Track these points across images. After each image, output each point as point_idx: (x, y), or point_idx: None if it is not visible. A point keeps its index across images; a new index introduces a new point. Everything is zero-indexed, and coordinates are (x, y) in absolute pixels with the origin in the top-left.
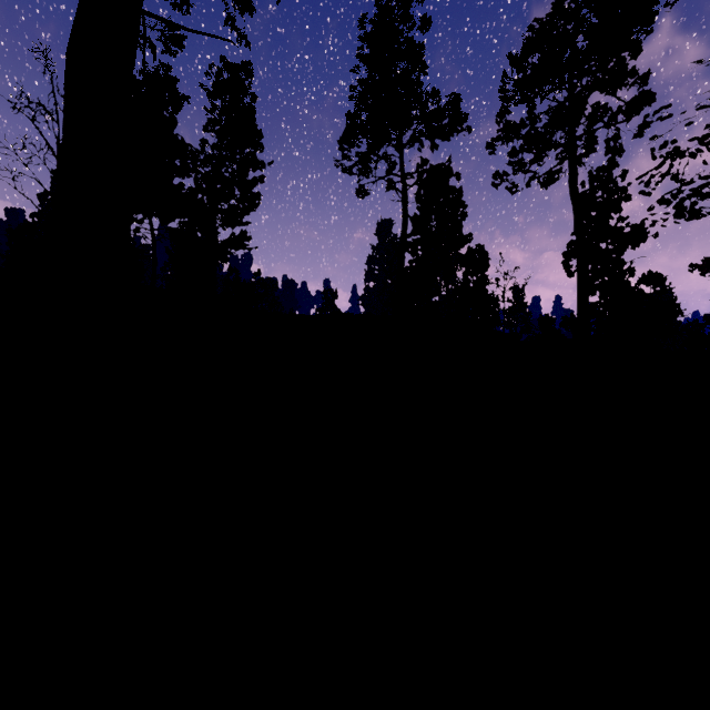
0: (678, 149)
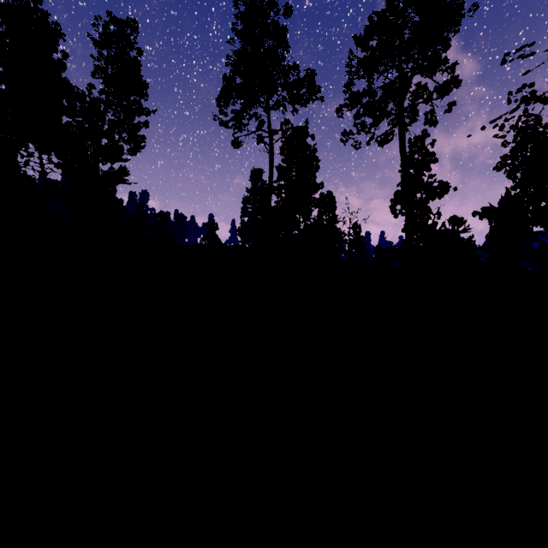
0: (536, 92)
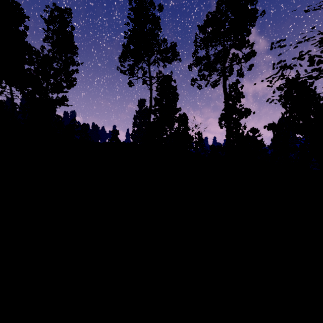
0: (286, 63)
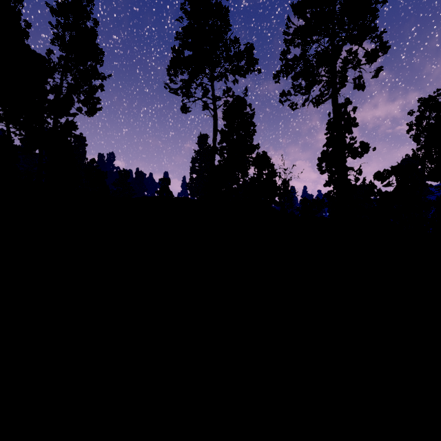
0: None
